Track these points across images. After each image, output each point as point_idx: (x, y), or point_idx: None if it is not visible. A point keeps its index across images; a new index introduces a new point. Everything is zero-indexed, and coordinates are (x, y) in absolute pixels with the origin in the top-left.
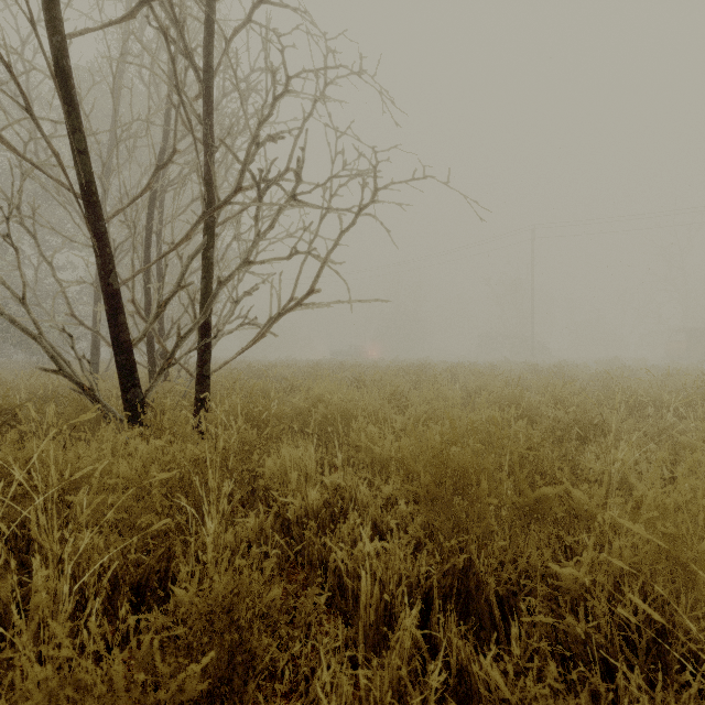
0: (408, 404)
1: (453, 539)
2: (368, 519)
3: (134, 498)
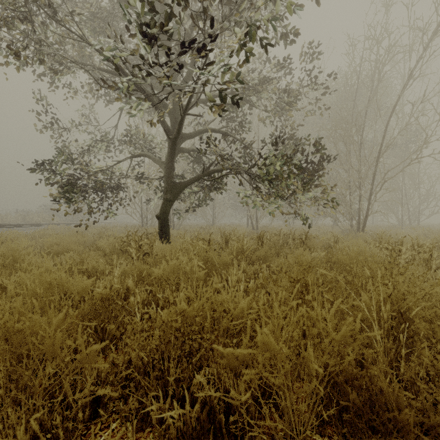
0: None
1: None
2: None
3: None
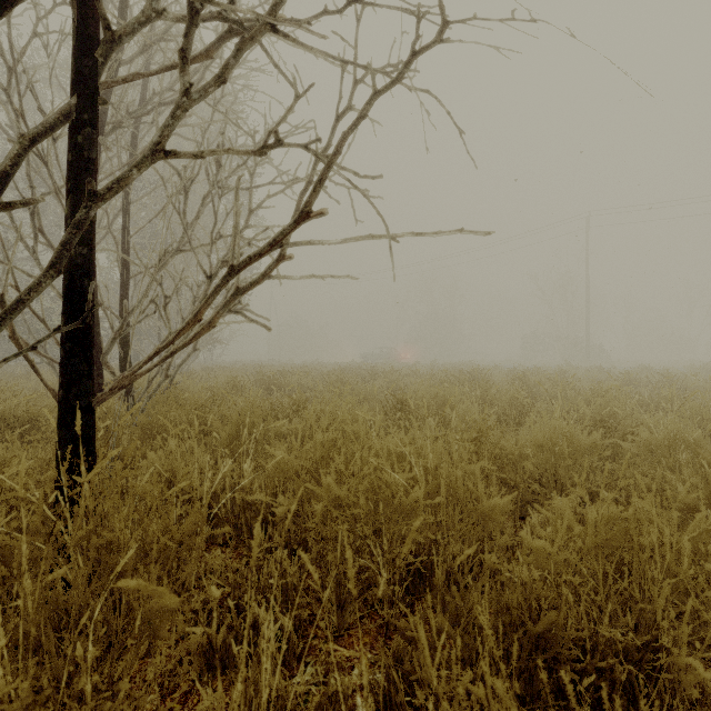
0: (501, 456)
1: None
2: None
3: None
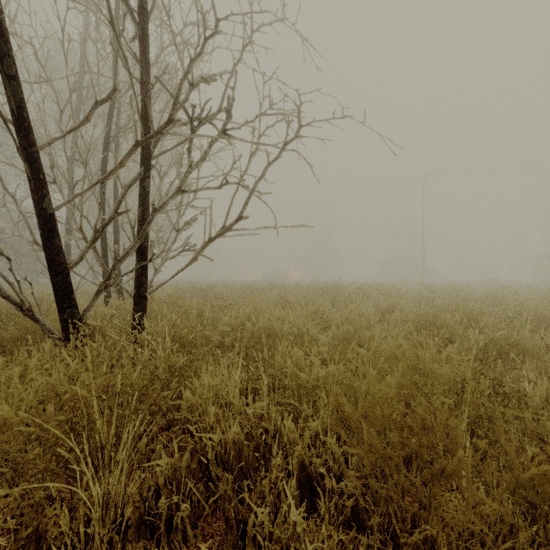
0: (328, 321)
1: (415, 534)
2: (294, 462)
3: (27, 441)
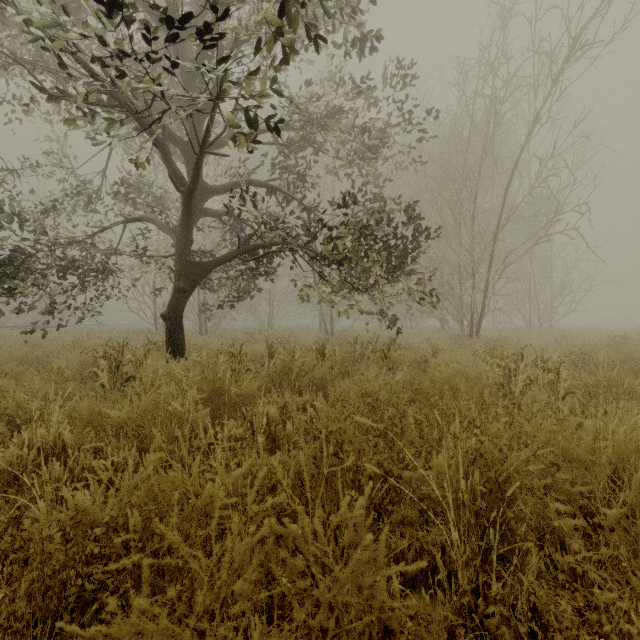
0: None
1: None
2: None
3: None
